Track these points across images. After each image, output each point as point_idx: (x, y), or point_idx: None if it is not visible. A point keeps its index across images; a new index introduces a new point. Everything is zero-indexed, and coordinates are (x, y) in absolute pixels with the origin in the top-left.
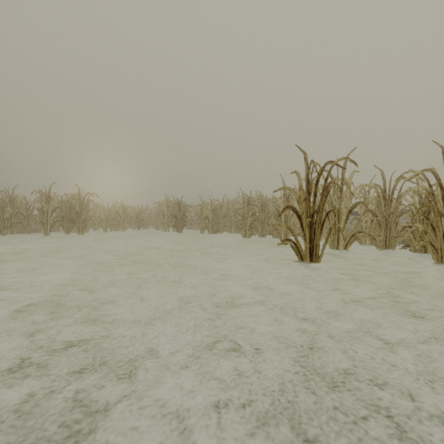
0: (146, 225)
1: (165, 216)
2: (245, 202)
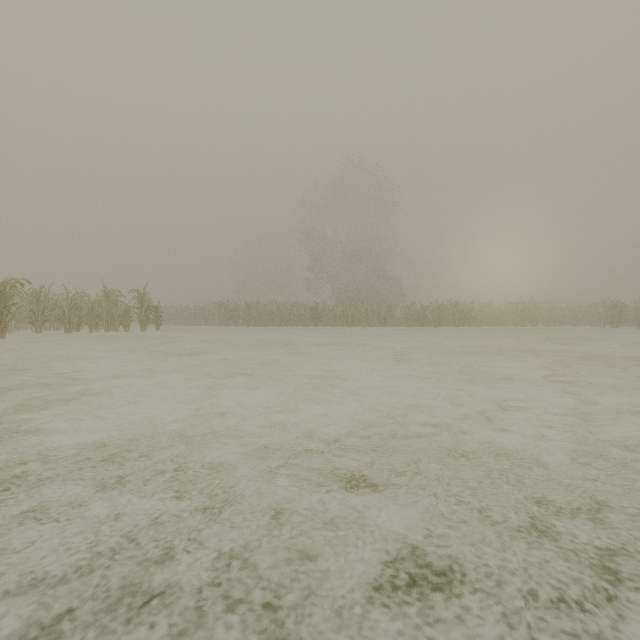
0: (580, 323)
1: (600, 315)
2: None
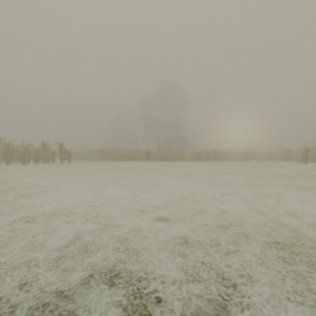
0: (272, 159)
1: (281, 155)
2: (315, 150)
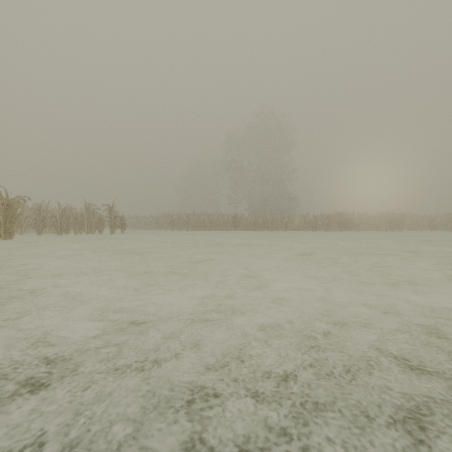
0: (437, 228)
1: None
2: None
